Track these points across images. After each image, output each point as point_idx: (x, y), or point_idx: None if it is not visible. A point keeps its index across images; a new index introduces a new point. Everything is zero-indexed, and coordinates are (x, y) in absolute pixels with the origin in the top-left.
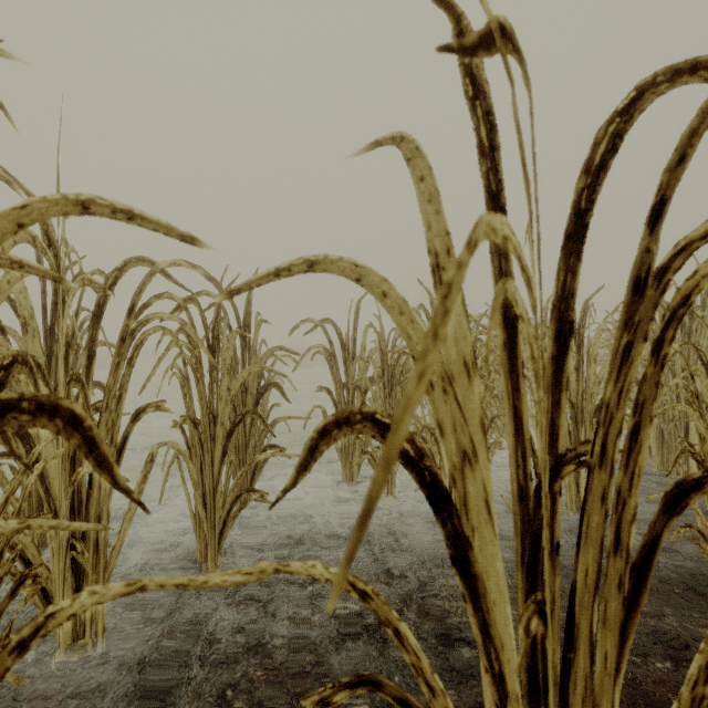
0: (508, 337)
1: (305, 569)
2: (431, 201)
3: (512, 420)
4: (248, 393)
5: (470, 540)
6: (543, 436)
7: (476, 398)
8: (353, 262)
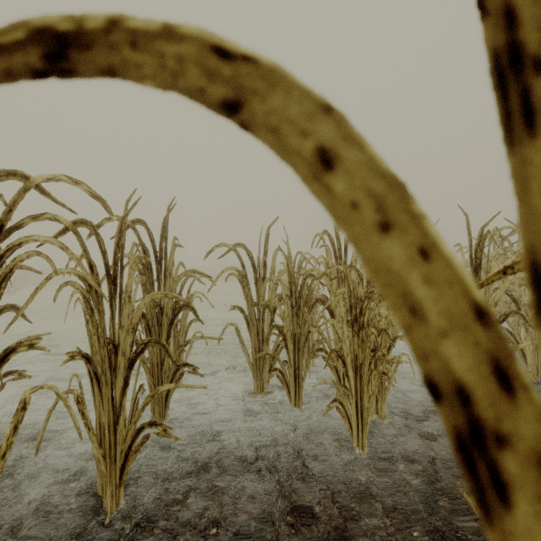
0: None
1: None
2: None
3: None
4: (163, 313)
5: None
6: None
7: None
8: (213, 39)
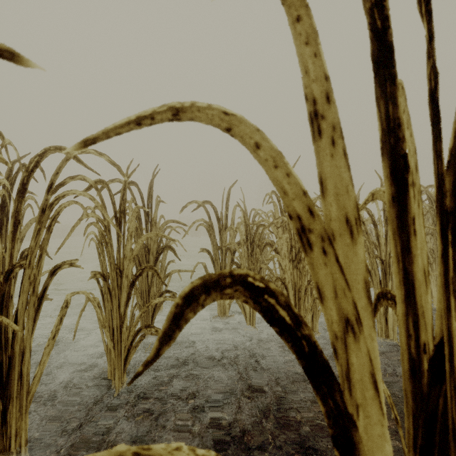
0: (396, 191)
1: (169, 451)
2: (309, 43)
3: (402, 284)
4: (150, 253)
5: (354, 418)
6: (439, 302)
7: (359, 259)
8: (223, 109)
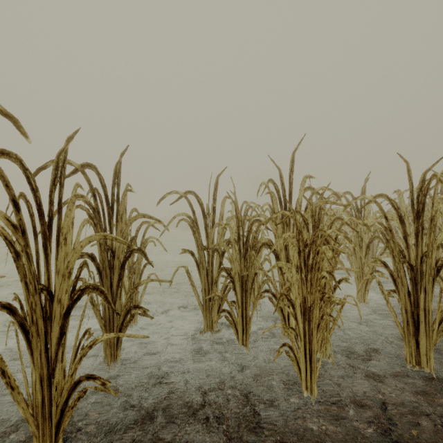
0: None
1: None
2: None
3: None
4: (115, 257)
5: None
6: None
7: None
8: None
